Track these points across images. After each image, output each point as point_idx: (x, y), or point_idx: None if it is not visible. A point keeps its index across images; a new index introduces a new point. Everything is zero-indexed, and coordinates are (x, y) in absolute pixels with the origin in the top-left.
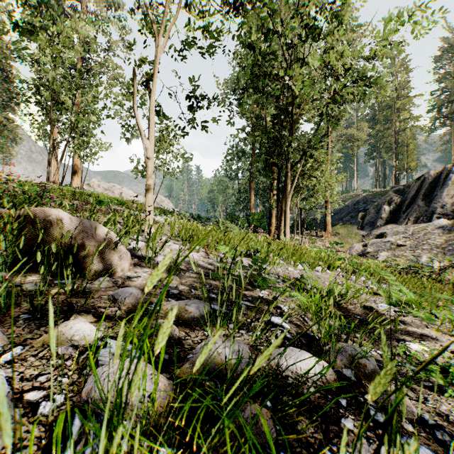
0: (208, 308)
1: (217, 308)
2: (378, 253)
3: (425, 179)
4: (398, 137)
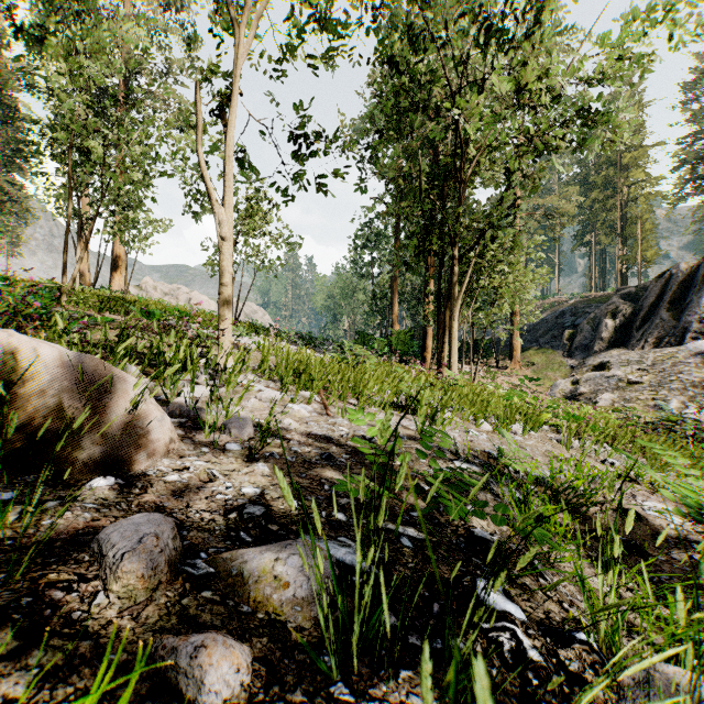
0: (328, 569)
1: (349, 561)
2: (597, 395)
3: (673, 277)
4: (626, 210)
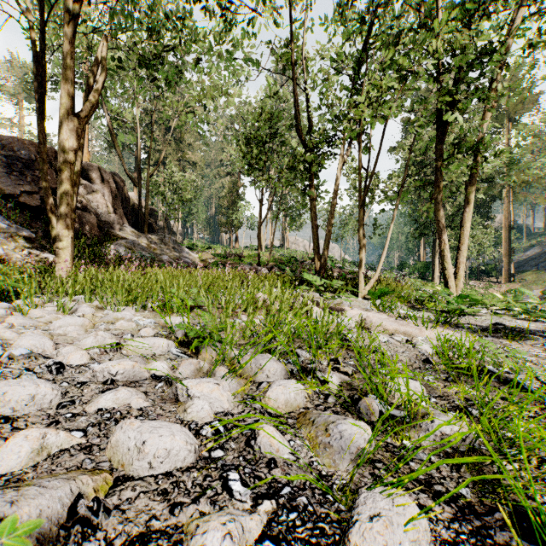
0: None
1: None
2: None
3: None
4: None
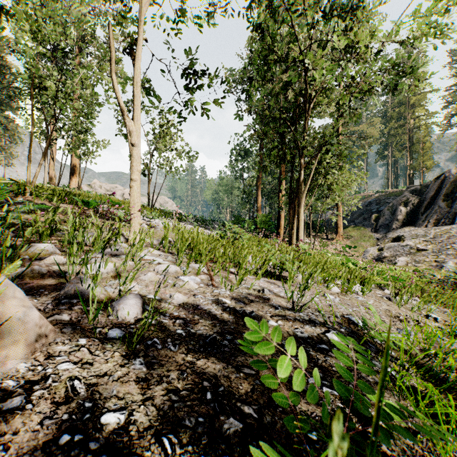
0: None
1: None
2: (396, 258)
3: (446, 178)
4: (412, 134)
